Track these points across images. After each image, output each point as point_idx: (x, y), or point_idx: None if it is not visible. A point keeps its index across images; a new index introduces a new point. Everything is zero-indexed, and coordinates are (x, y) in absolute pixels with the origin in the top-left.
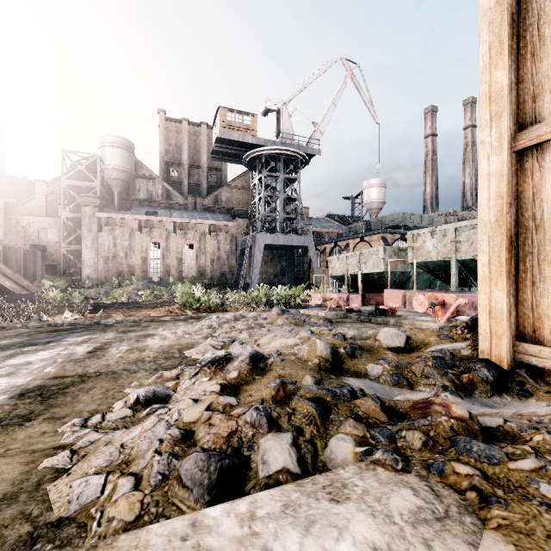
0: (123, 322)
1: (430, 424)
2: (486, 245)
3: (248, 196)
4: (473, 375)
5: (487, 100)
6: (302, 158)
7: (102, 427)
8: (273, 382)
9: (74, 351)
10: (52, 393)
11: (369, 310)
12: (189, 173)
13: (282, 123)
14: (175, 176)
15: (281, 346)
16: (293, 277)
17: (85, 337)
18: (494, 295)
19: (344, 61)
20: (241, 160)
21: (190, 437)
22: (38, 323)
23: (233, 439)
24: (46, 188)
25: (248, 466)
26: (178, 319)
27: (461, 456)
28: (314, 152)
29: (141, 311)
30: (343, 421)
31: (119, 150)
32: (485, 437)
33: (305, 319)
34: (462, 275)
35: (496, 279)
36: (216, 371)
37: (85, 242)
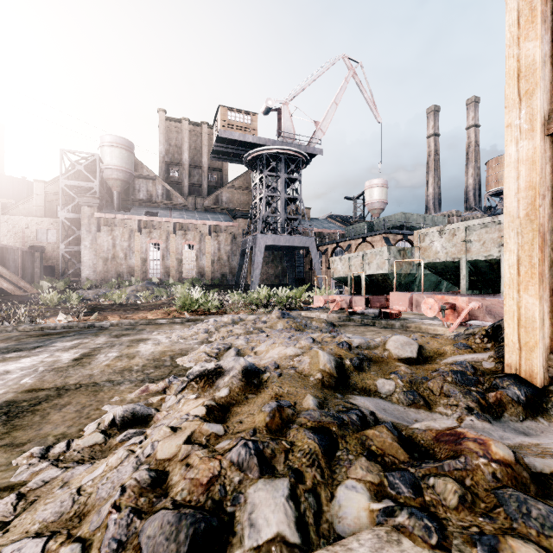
0: (118, 325)
1: (465, 467)
2: (514, 243)
3: (249, 197)
4: (501, 394)
5: (515, 76)
6: (303, 158)
7: (65, 458)
8: (267, 406)
9: (59, 358)
10: (20, 411)
11: (373, 313)
12: (190, 173)
13: (283, 122)
14: (175, 176)
15: (280, 357)
16: (294, 278)
17: (75, 342)
18: (524, 301)
19: (346, 60)
20: (242, 160)
21: (162, 482)
22: (29, 326)
23: (214, 488)
24: (44, 188)
25: (231, 528)
26: (175, 322)
27: (515, 523)
28: (316, 152)
29: (138, 313)
30: (353, 461)
31: (118, 150)
32: (539, 489)
33: (306, 323)
34: (473, 277)
35: (526, 282)
36: (205, 387)
37: (84, 243)
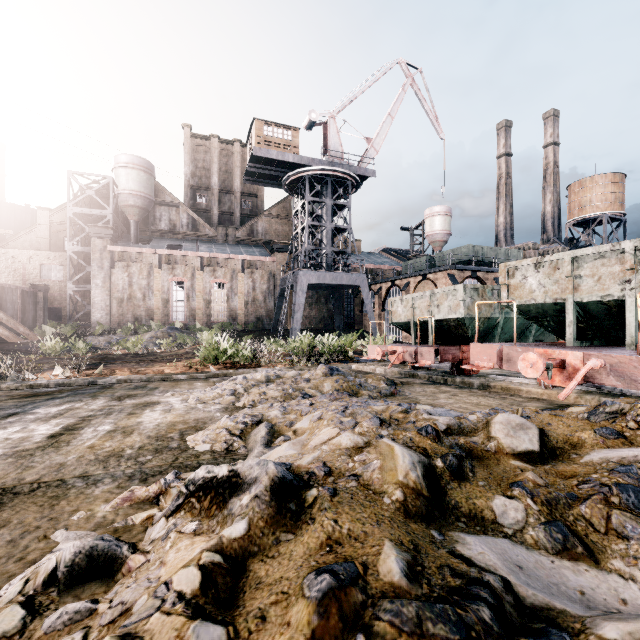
0: (126, 381)
1: None
2: None
3: (289, 227)
4: None
5: None
6: (353, 181)
7: None
8: (315, 587)
9: (31, 434)
10: None
11: (443, 367)
12: (220, 199)
13: (330, 139)
14: (202, 202)
15: (331, 450)
16: (342, 322)
17: (63, 407)
18: None
19: (403, 65)
20: (280, 183)
21: None
22: (15, 383)
23: None
24: (49, 217)
25: None
26: (198, 378)
27: None
28: (368, 174)
29: (153, 366)
30: None
31: (136, 171)
32: None
33: (360, 382)
34: (582, 324)
35: None
36: (211, 509)
37: (95, 281)
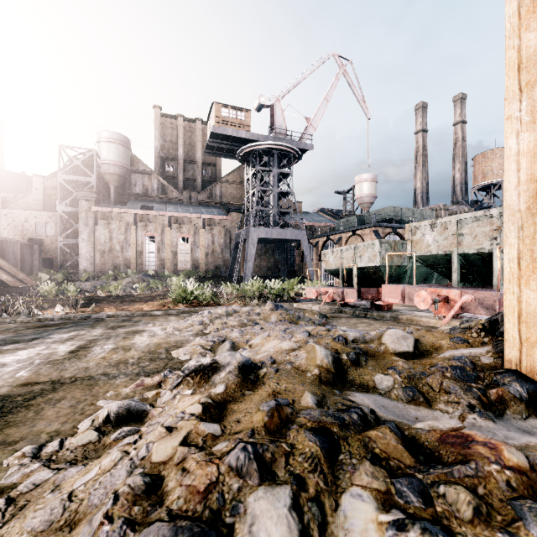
0: (114, 316)
1: (476, 474)
2: (515, 237)
3: (242, 191)
4: (502, 391)
5: (516, 68)
6: (295, 153)
7: (58, 458)
8: (266, 405)
9: (55, 350)
10: (14, 406)
11: (364, 304)
12: (184, 168)
13: (276, 119)
14: (170, 171)
15: (276, 351)
16: (286, 270)
17: (72, 334)
18: (525, 296)
19: (337, 58)
20: (235, 155)
21: (157, 487)
22: (27, 317)
23: (212, 496)
24: (43, 182)
25: None
26: (170, 314)
27: None
28: (307, 147)
29: (134, 305)
30: (356, 465)
31: (115, 145)
32: None
33: (299, 315)
34: (464, 270)
35: (527, 277)
36: (200, 382)
37: (82, 236)
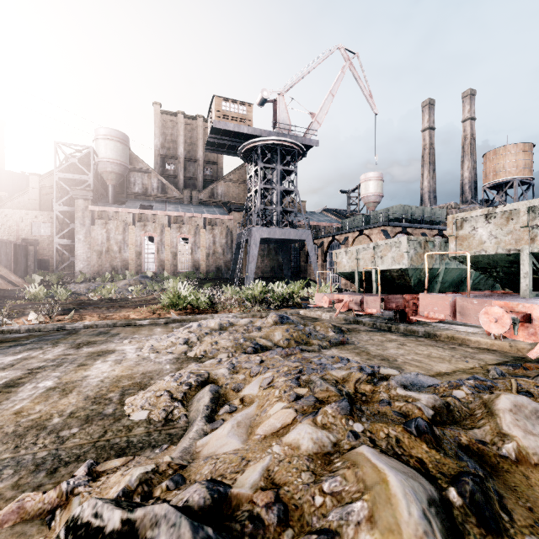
0: (93, 327)
1: None
2: None
3: (244, 190)
4: None
5: None
6: (299, 149)
7: None
8: None
9: None
10: None
11: (385, 314)
12: (185, 167)
13: (279, 114)
14: (170, 169)
15: (286, 456)
16: (290, 272)
17: (19, 356)
18: None
19: (342, 50)
20: (237, 152)
21: None
22: None
23: None
24: (39, 181)
25: None
26: (159, 323)
27: None
28: (312, 143)
29: (121, 311)
30: None
31: (113, 142)
32: None
33: (310, 331)
34: (537, 275)
35: None
36: None
37: (78, 236)
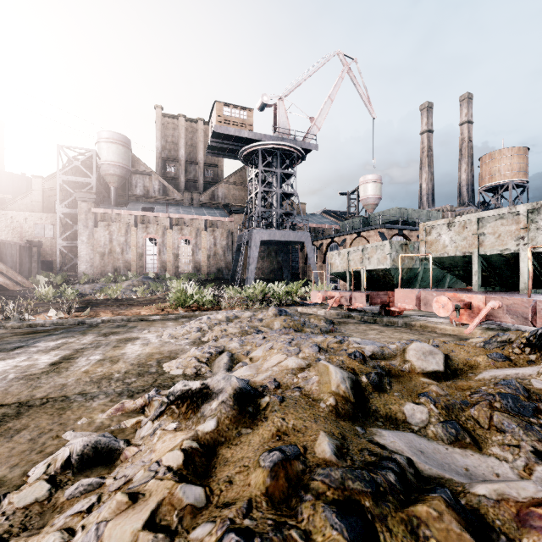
0: (110, 321)
1: None
2: None
3: (244, 192)
4: None
5: None
6: (299, 153)
7: None
8: (268, 459)
9: (36, 362)
10: None
11: (373, 309)
12: (186, 169)
13: (279, 118)
14: (171, 171)
15: (280, 370)
16: (289, 273)
17: (59, 342)
18: None
19: (341, 56)
20: (237, 155)
21: None
22: (17, 323)
23: None
24: (42, 183)
25: None
26: (169, 318)
27: None
28: (311, 147)
29: (131, 309)
30: None
31: (115, 145)
32: None
33: (304, 321)
34: (485, 273)
35: None
36: (187, 413)
37: (81, 238)
